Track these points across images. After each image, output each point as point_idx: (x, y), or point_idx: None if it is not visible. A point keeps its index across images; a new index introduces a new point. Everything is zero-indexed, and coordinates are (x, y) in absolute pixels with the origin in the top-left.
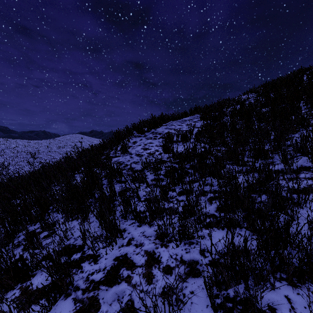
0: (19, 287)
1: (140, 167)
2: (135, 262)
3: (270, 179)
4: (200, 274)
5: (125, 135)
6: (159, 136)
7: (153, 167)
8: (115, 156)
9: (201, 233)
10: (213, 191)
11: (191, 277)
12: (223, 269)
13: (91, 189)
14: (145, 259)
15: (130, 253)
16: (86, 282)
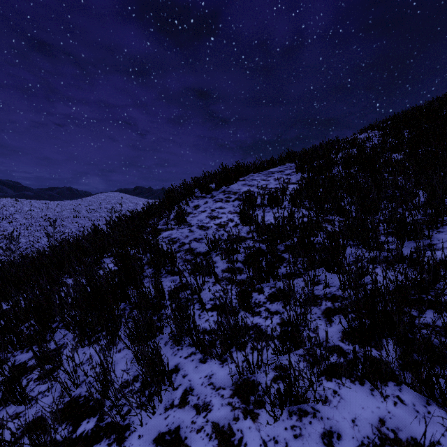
0: None
1: (204, 248)
2: None
3: (436, 279)
4: None
5: (183, 195)
6: (234, 197)
7: (225, 249)
8: (166, 229)
9: (323, 394)
10: (331, 296)
11: None
12: None
13: (124, 288)
14: None
15: (185, 426)
16: None
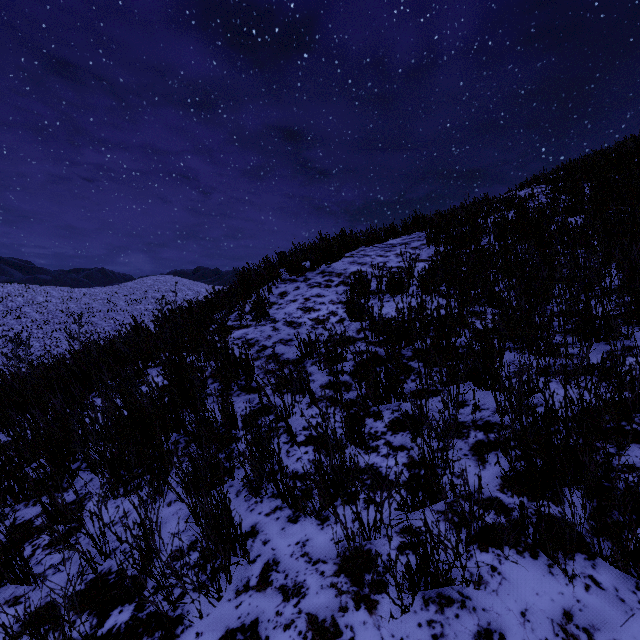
0: None
1: (294, 353)
2: None
3: None
4: None
5: (263, 277)
6: (338, 281)
7: (326, 355)
8: (239, 326)
9: (476, 573)
10: (484, 424)
11: None
12: None
13: (178, 411)
14: None
15: (266, 619)
16: None
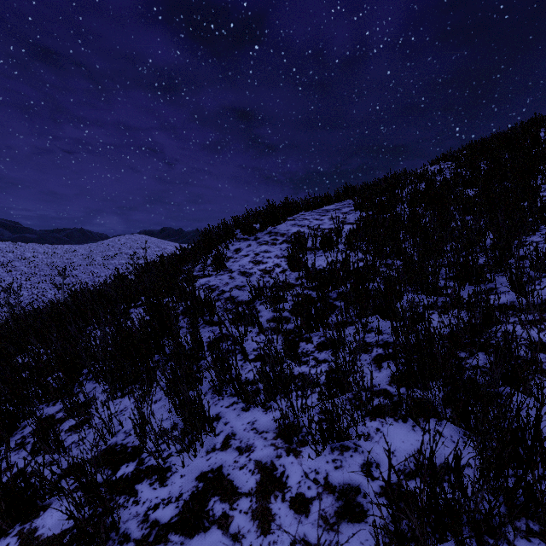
0: (17, 531)
1: (247, 296)
2: (238, 485)
3: (490, 322)
4: (364, 516)
5: (222, 237)
6: (282, 239)
7: (271, 296)
8: (203, 276)
9: (364, 429)
10: (383, 343)
11: (346, 521)
12: (413, 513)
13: (158, 338)
14: (255, 480)
15: (228, 465)
16: (143, 525)
